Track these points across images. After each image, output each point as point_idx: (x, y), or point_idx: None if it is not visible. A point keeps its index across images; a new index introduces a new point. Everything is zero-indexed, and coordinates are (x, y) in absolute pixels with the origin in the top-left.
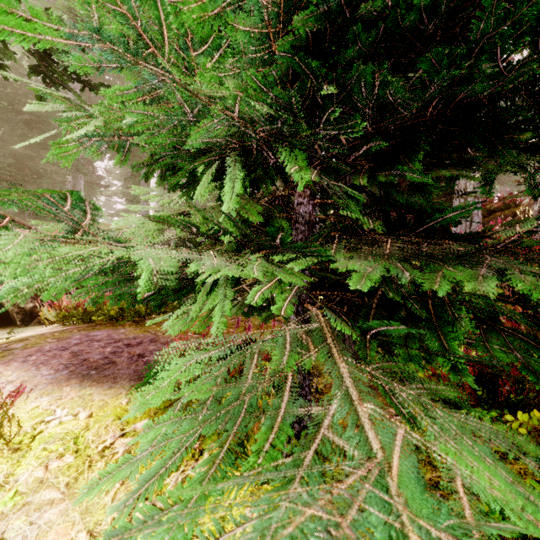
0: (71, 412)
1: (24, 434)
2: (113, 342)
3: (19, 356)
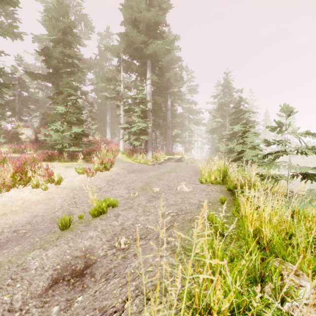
0: None
1: None
2: None
3: None
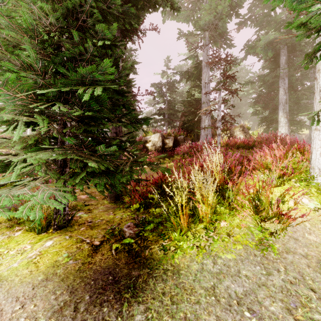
0: None
1: None
2: None
3: None
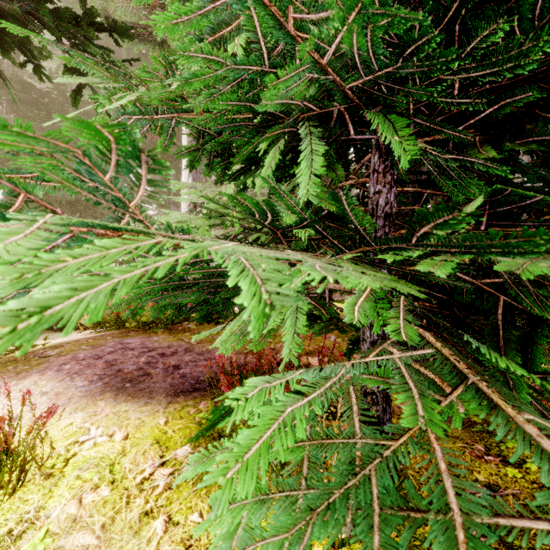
0: (106, 431)
1: (56, 457)
2: (147, 352)
3: (54, 364)
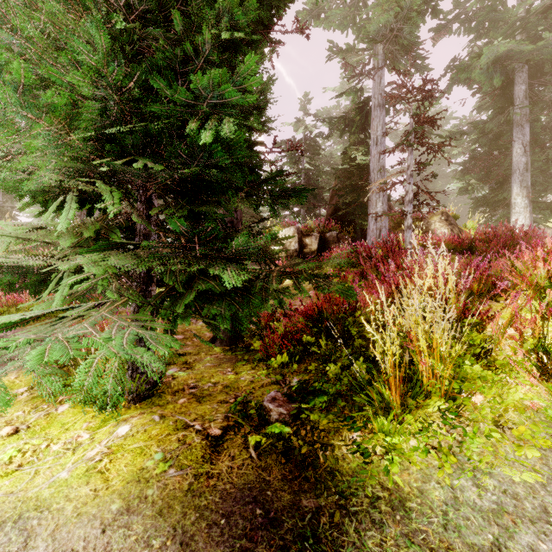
0: None
1: None
2: None
3: None
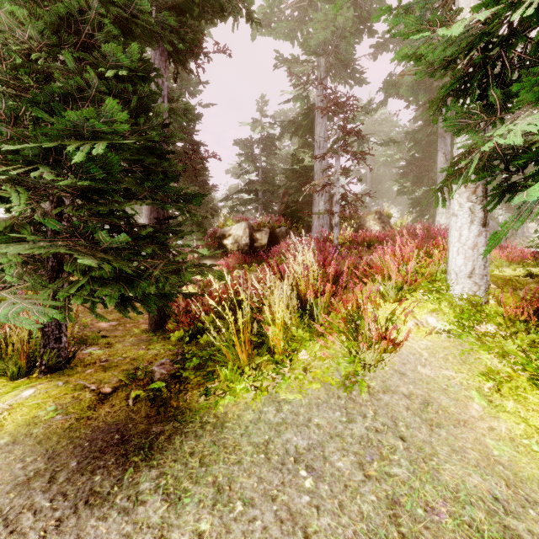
0: None
1: None
2: None
3: None
